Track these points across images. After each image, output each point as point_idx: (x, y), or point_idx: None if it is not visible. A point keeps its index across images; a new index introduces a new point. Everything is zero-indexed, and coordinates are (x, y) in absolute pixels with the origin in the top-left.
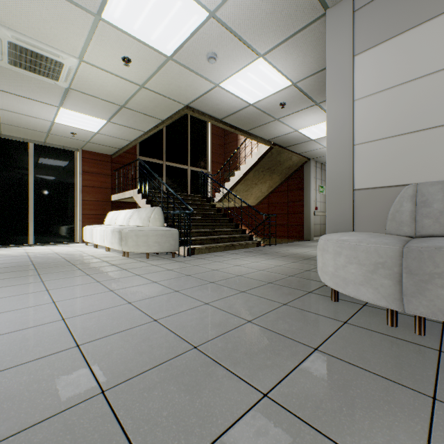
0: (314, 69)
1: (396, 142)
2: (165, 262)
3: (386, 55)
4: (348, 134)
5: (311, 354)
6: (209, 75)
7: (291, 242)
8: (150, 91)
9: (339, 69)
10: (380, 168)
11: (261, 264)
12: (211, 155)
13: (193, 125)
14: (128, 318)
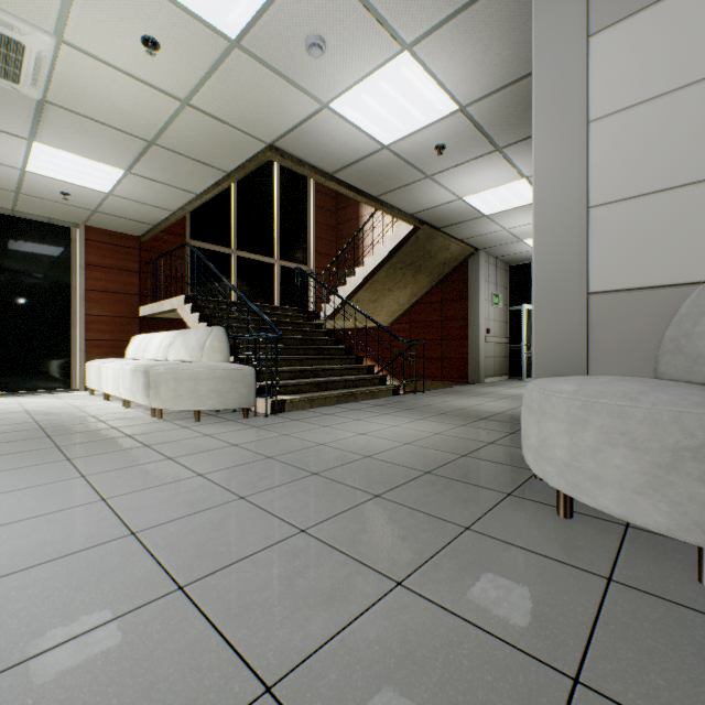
0: (500, 80)
1: (676, 200)
2: (229, 429)
3: (654, 31)
4: (578, 187)
5: (570, 702)
6: (310, 83)
7: (448, 387)
8: (201, 112)
9: (560, 63)
10: (643, 252)
11: (406, 431)
12: (316, 241)
13: (285, 191)
14: (117, 582)
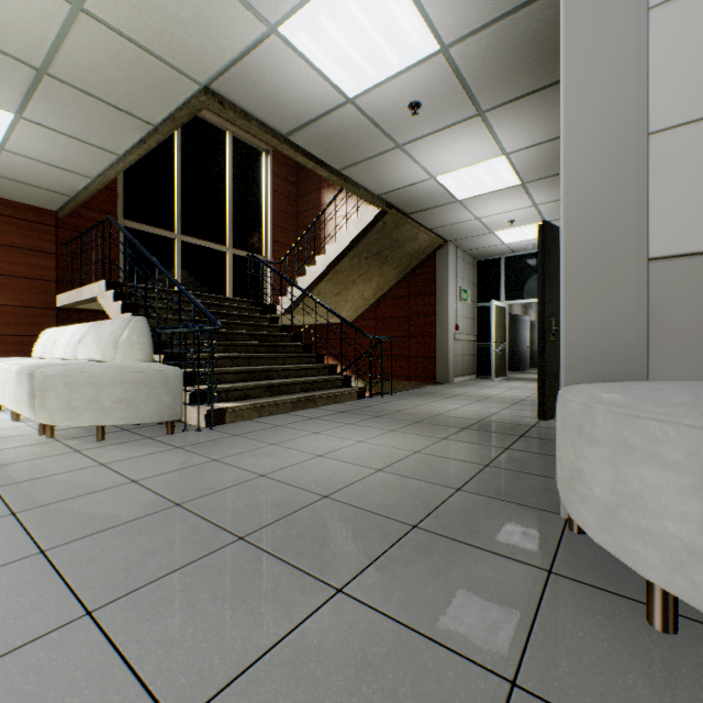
0: (493, 8)
1: None
2: (139, 452)
3: None
4: (633, 104)
5: None
6: None
7: (417, 388)
8: (103, 26)
9: None
10: None
11: (377, 449)
12: (274, 229)
13: (239, 173)
14: None
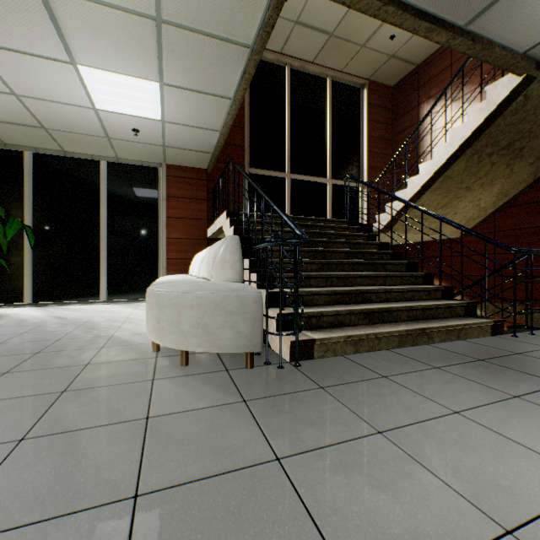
0: None
1: None
2: (198, 399)
3: None
4: None
5: None
6: None
7: None
8: None
9: None
10: None
11: None
12: (369, 156)
13: (337, 111)
14: None
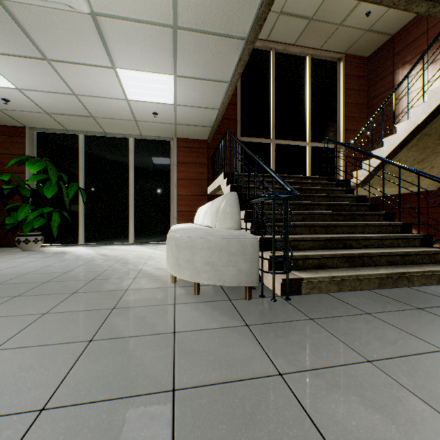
0: None
1: None
2: (210, 321)
3: None
4: None
5: None
6: None
7: None
8: None
9: None
10: None
11: None
12: (345, 120)
13: (316, 84)
14: None
